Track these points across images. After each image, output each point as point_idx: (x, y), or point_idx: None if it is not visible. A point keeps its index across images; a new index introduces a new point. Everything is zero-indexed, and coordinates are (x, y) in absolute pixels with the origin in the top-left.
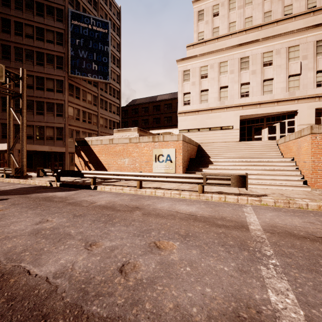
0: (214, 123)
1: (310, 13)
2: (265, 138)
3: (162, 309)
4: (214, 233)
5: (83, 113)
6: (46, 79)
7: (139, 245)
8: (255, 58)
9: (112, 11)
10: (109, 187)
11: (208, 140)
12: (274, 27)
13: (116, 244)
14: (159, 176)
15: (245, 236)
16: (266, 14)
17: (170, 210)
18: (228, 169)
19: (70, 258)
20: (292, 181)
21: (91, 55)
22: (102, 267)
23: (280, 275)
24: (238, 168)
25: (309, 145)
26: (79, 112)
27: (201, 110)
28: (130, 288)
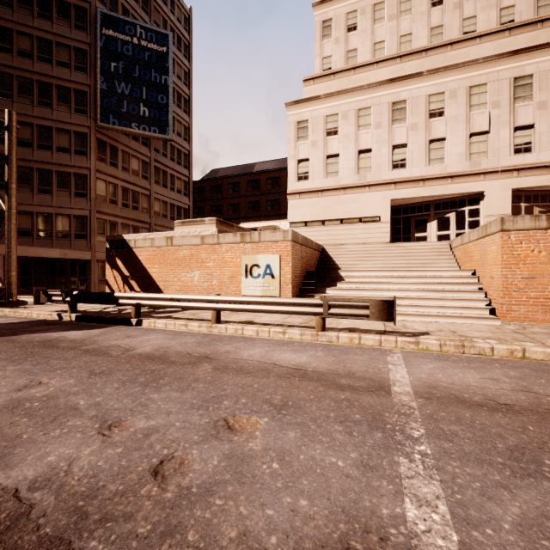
0: (348, 211)
1: (505, 31)
2: (432, 237)
3: (217, 541)
4: (331, 400)
5: (123, 192)
6: (56, 130)
7: (197, 424)
8: (417, 103)
9: (176, 15)
10: (164, 321)
11: (339, 240)
12: (447, 53)
13: (156, 423)
14: (249, 302)
15: (382, 404)
16: (435, 31)
17: (263, 361)
18: (368, 289)
19: (67, 452)
20: (472, 310)
21: (138, 90)
22: (124, 467)
23: (430, 472)
24: (385, 287)
25: (498, 249)
26: (117, 191)
27: (327, 190)
28: (166, 504)
